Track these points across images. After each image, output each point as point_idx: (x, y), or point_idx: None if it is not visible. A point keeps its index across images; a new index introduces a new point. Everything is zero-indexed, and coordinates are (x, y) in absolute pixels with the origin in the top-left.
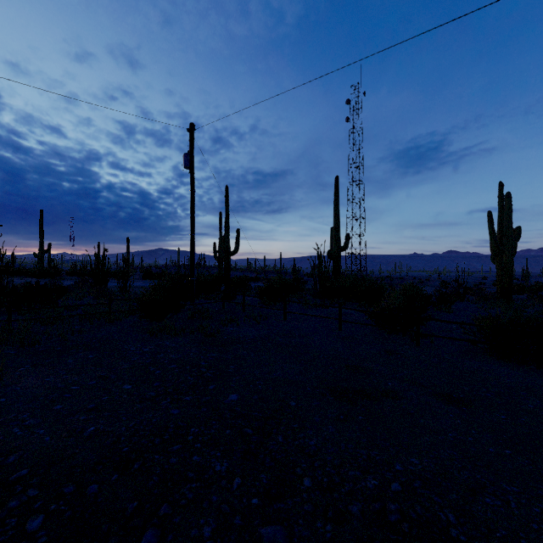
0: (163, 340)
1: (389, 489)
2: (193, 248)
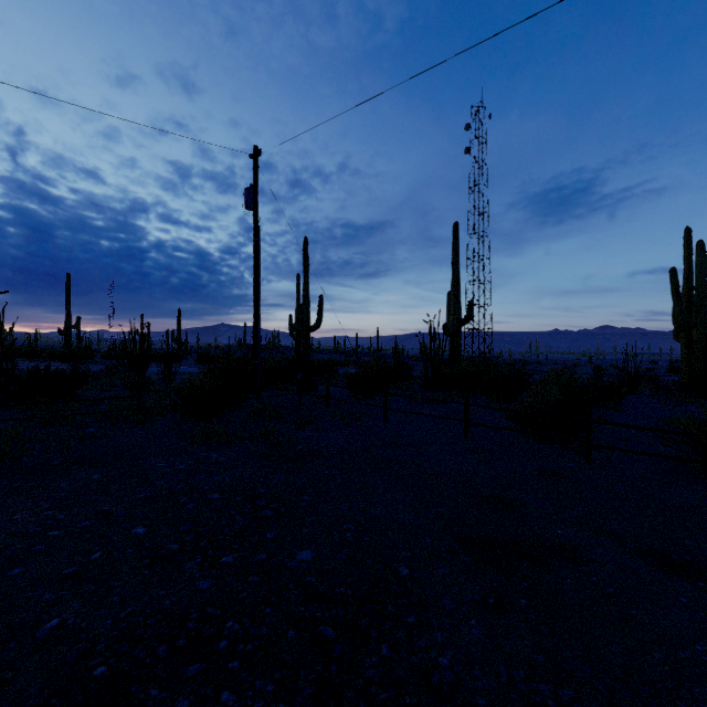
0: (208, 451)
1: None
2: (258, 319)
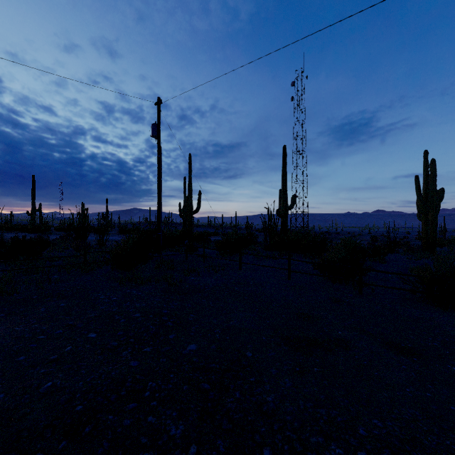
0: (130, 289)
1: None
2: (160, 206)
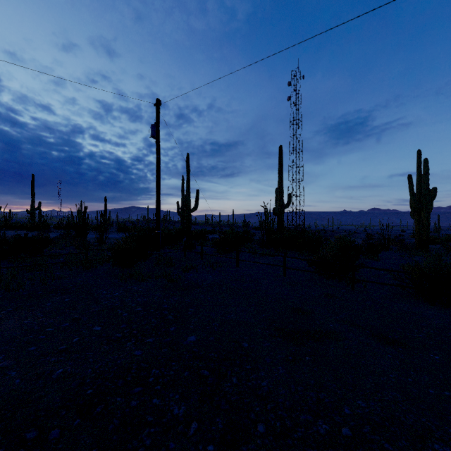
0: (131, 285)
1: (340, 435)
2: (159, 205)
